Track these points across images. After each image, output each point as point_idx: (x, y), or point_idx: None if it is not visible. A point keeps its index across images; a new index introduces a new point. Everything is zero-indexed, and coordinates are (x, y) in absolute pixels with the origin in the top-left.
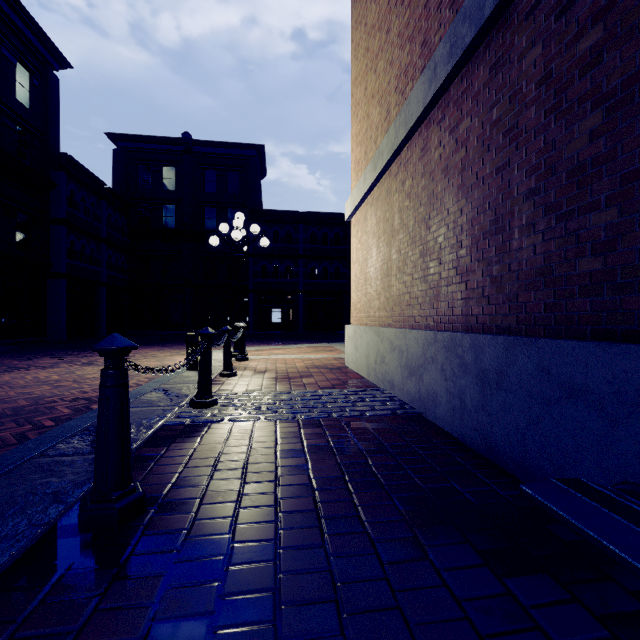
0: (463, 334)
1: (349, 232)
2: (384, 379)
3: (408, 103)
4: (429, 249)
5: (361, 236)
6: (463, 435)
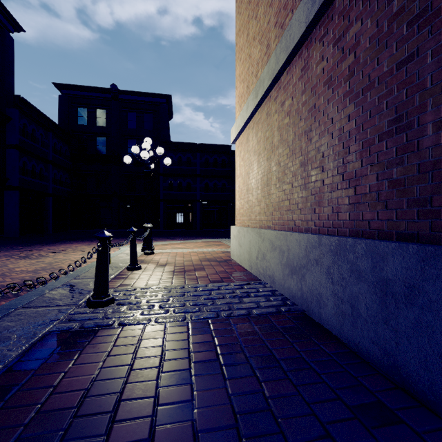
0: (355, 240)
1: (232, 159)
2: (265, 273)
3: (289, 28)
4: (310, 158)
5: (244, 155)
6: (355, 343)
